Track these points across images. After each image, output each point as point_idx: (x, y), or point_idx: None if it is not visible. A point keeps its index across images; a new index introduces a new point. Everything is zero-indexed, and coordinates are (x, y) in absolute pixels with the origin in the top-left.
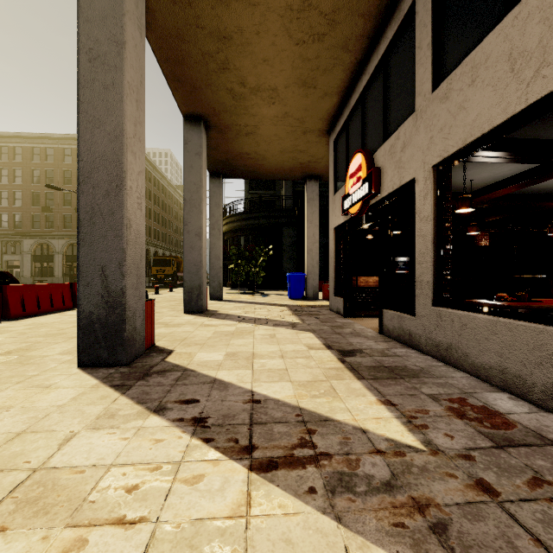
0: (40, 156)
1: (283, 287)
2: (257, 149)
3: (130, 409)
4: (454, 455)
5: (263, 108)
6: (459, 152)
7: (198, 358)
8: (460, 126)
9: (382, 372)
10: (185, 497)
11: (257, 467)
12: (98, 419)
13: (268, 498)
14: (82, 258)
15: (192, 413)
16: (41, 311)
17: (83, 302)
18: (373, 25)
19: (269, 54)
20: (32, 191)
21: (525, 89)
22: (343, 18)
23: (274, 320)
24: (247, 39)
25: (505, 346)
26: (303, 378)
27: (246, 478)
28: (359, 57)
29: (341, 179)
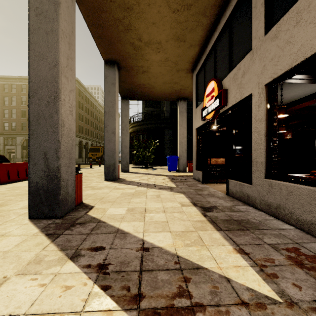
0: (26, 89)
1: (165, 164)
2: (149, 81)
3: (54, 255)
4: (308, 308)
5: (152, 55)
6: (285, 73)
7: (109, 212)
8: (287, 55)
9: (233, 225)
10: None
11: None
12: (28, 265)
13: None
14: (31, 147)
15: (98, 260)
16: (19, 179)
17: (32, 176)
18: None
19: (156, 19)
20: (21, 109)
21: None
22: None
23: (159, 185)
24: (142, 9)
25: None
26: (179, 228)
27: None
28: (213, 20)
29: (200, 98)
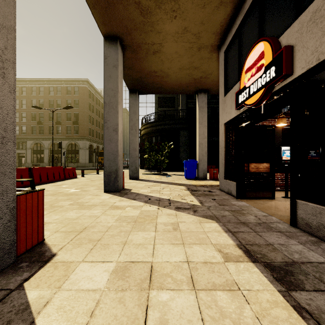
0: (36, 92)
1: (180, 169)
2: (162, 67)
3: None
4: None
5: (166, 23)
6: None
7: (72, 280)
8: None
9: None
10: None
11: None
12: None
13: None
14: None
15: None
16: None
17: None
18: None
19: None
20: (31, 112)
21: None
22: None
23: (175, 202)
24: None
25: None
26: None
27: None
28: None
29: (232, 81)
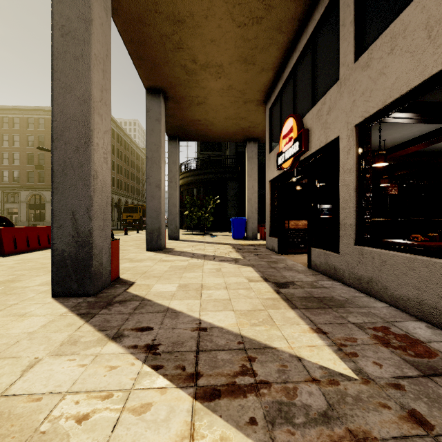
0: (33, 125)
1: (228, 229)
2: (206, 116)
3: (92, 336)
4: (385, 384)
5: (211, 82)
6: (379, 112)
7: (155, 289)
8: (380, 89)
9: (312, 302)
10: (131, 428)
11: (201, 396)
12: (61, 346)
13: (210, 430)
14: (56, 204)
15: (145, 340)
16: (30, 249)
17: (56, 242)
18: (303, 9)
19: (215, 35)
20: (27, 152)
21: (441, 52)
22: (278, 3)
23: (220, 257)
24: (197, 22)
25: (422, 281)
26: (244, 307)
27: (191, 407)
28: (291, 37)
29: (276, 140)
